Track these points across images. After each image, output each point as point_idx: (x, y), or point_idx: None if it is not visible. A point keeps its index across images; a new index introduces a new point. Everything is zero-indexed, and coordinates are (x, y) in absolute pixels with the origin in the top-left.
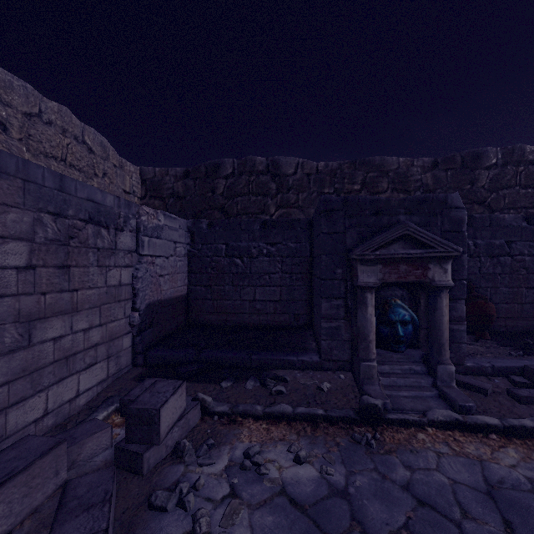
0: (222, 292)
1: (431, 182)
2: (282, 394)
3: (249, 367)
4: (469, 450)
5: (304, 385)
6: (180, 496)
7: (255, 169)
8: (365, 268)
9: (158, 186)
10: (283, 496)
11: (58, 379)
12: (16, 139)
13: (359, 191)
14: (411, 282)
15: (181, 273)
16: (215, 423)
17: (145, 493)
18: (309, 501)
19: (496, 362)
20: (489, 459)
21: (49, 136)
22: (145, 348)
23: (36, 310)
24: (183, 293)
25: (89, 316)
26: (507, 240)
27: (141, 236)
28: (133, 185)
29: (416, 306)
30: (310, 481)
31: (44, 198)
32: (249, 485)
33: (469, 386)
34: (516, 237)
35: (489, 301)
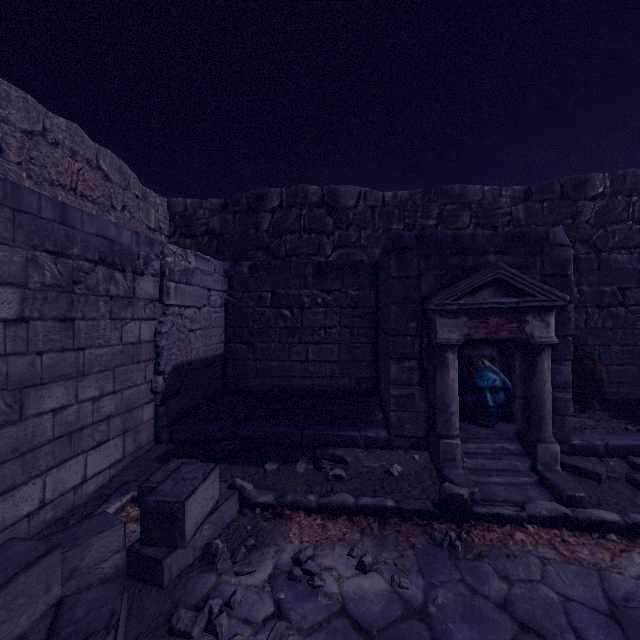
0: (267, 351)
1: (523, 216)
2: (341, 479)
3: (300, 445)
4: (582, 554)
5: (368, 467)
6: (210, 618)
7: (308, 201)
8: (446, 321)
9: (189, 222)
10: (343, 617)
11: (59, 461)
12: (14, 163)
13: (434, 227)
14: (504, 339)
15: (216, 327)
16: (257, 517)
17: (165, 612)
18: (377, 624)
19: (609, 439)
20: (609, 567)
21: (55, 159)
22: (171, 420)
23: (29, 375)
24: (220, 352)
25: (100, 381)
26: (620, 287)
27: (166, 281)
28: (159, 221)
29: (510, 369)
30: (379, 597)
31: (41, 232)
32: (300, 601)
33: (577, 470)
34: (631, 283)
35: (598, 362)
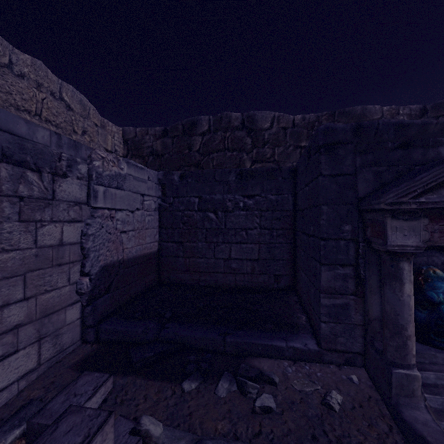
0: (194, 249)
1: None
2: (270, 412)
3: (223, 352)
4: None
5: (301, 393)
6: None
7: (231, 125)
8: (400, 223)
9: (138, 145)
10: None
11: None
12: None
13: None
14: None
15: (150, 228)
16: None
17: None
18: None
19: None
20: None
21: (20, 88)
22: (99, 319)
23: None
24: (154, 250)
25: (3, 289)
26: None
27: (93, 185)
28: (115, 144)
29: None
30: None
31: None
32: None
33: None
34: None
35: None
